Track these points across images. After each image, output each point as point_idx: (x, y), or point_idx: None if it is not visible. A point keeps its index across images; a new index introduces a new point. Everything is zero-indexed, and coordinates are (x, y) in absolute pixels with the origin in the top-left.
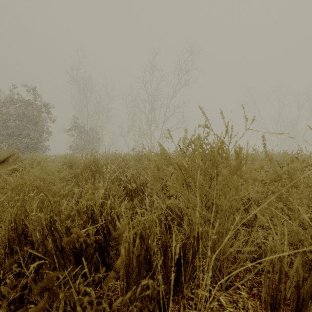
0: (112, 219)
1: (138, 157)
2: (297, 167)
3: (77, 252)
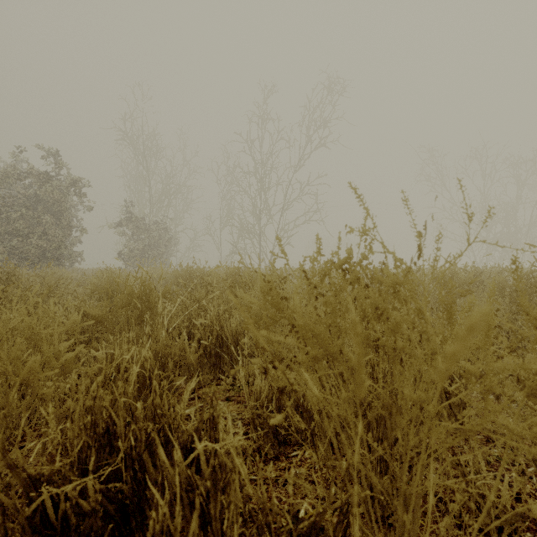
0: (150, 441)
1: (231, 278)
2: (534, 301)
3: (55, 536)
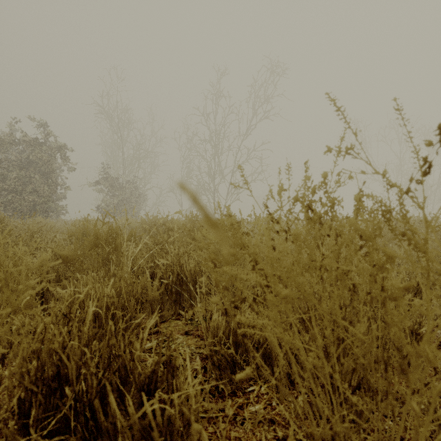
0: (100, 387)
1: (190, 224)
2: None
3: None
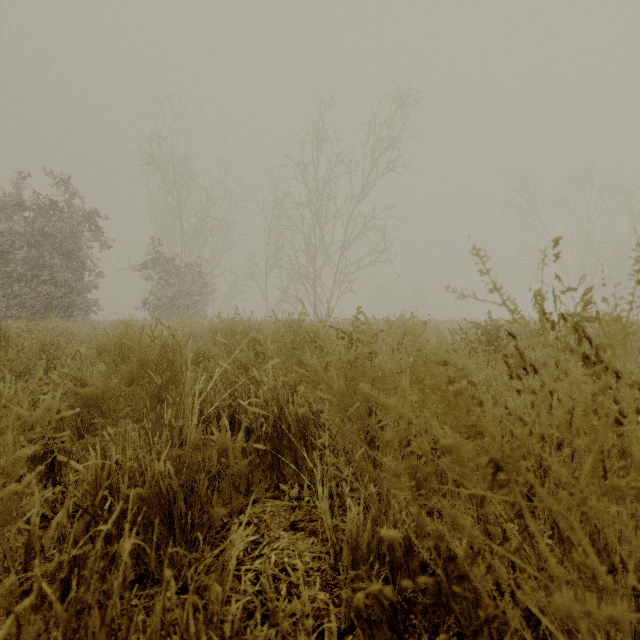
0: None
1: (290, 335)
2: None
3: None
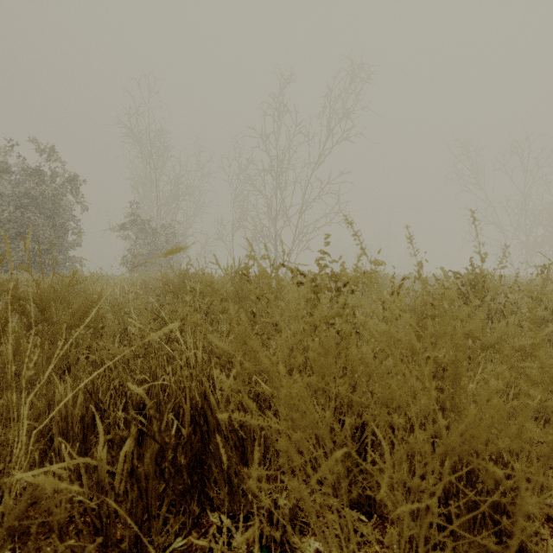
0: None
1: (235, 284)
2: None
3: None
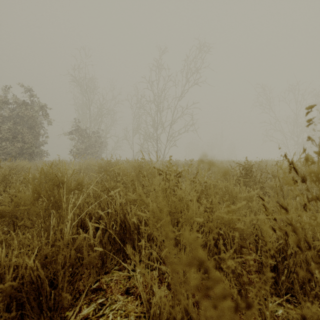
0: None
1: (135, 171)
2: None
3: None
